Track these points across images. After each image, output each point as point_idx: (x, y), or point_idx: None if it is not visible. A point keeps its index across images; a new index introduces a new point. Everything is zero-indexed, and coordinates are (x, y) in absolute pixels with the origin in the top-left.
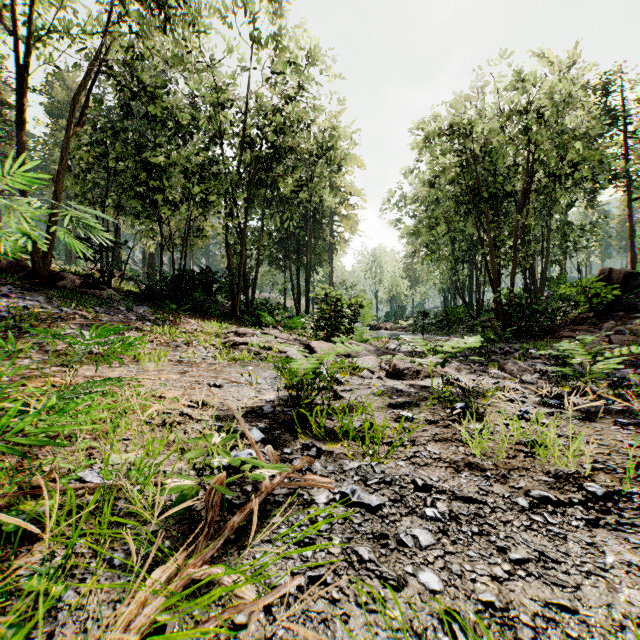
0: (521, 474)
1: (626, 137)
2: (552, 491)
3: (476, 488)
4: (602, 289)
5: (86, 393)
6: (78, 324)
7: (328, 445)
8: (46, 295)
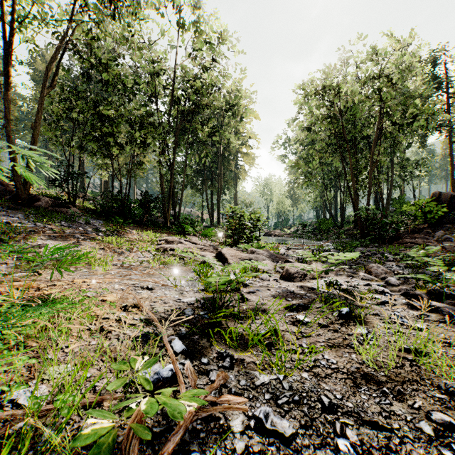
0: (413, 388)
1: (448, 97)
2: (449, 412)
3: (378, 408)
4: (434, 207)
5: (13, 327)
6: (47, 235)
7: (239, 353)
8: (25, 213)
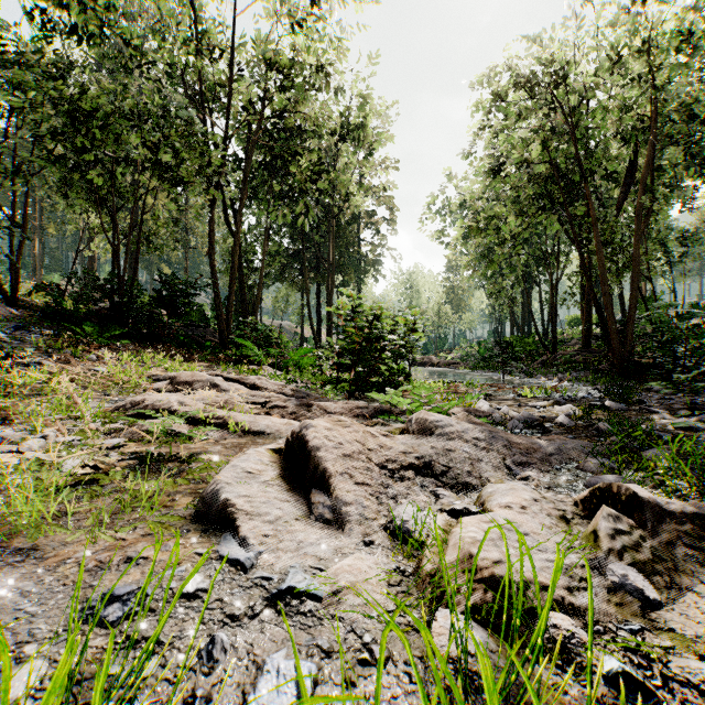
0: None
1: None
2: None
3: None
4: None
5: None
6: None
7: None
8: None
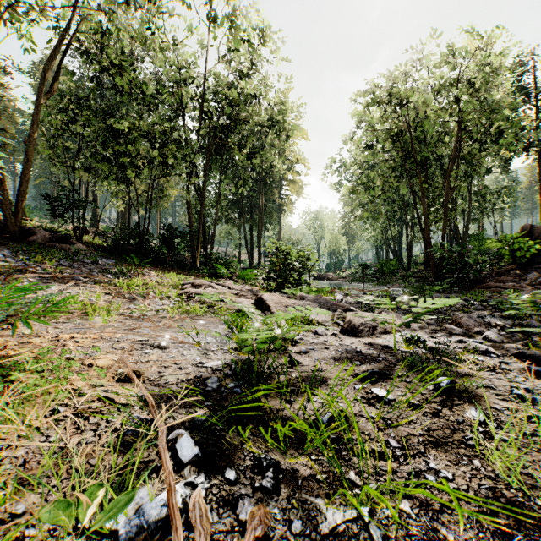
0: None
1: (537, 112)
2: None
3: None
4: (525, 244)
5: None
6: (38, 277)
7: (289, 459)
8: (13, 249)
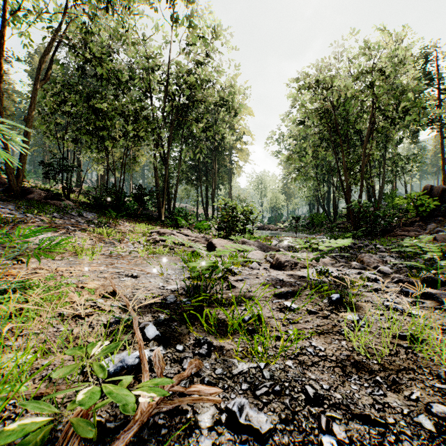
0: (410, 377)
1: (439, 93)
2: None
3: (370, 399)
4: (426, 200)
5: None
6: (37, 226)
7: (219, 340)
8: (16, 204)
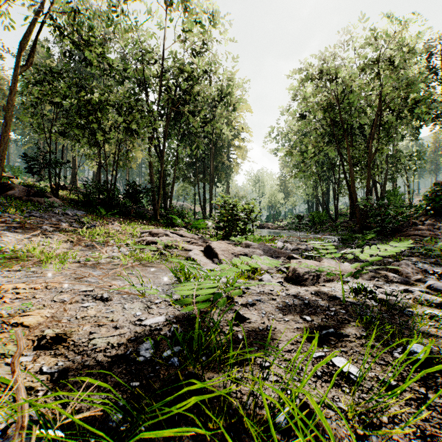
0: None
1: None
2: None
3: None
4: (438, 198)
5: None
6: (7, 226)
7: None
8: None
